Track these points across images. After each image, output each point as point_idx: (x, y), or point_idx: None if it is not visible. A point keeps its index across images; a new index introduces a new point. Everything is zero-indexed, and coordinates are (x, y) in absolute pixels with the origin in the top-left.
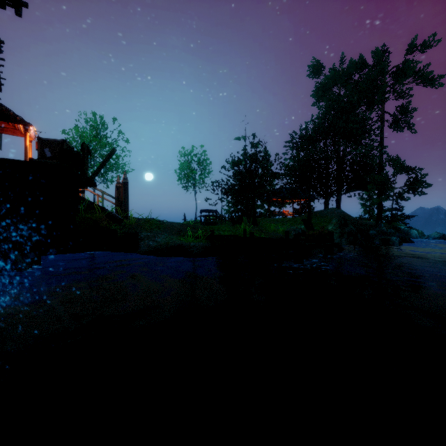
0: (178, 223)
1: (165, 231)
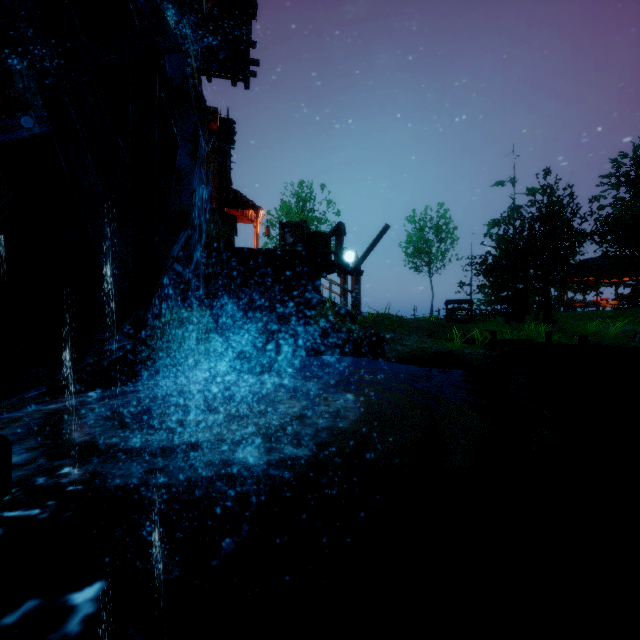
0: (423, 320)
1: (412, 331)
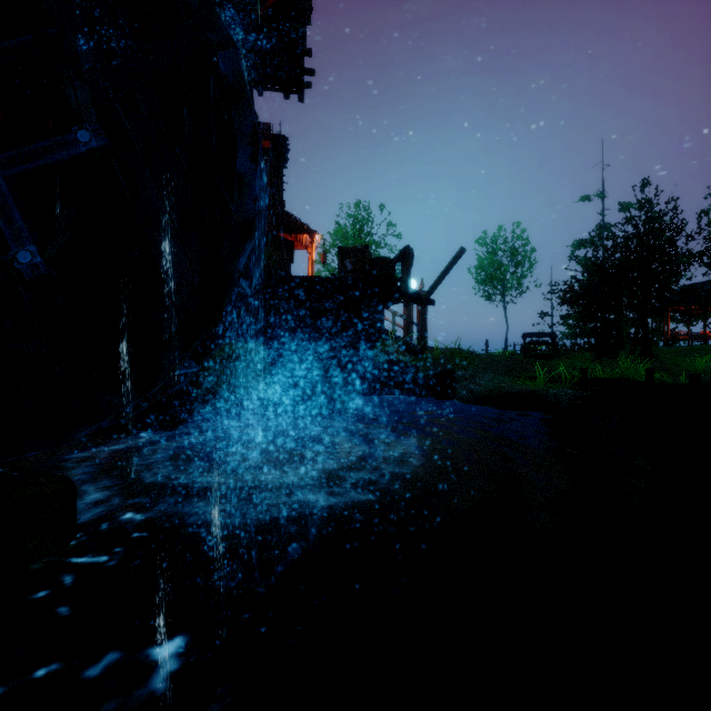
0: (499, 356)
1: (486, 368)
